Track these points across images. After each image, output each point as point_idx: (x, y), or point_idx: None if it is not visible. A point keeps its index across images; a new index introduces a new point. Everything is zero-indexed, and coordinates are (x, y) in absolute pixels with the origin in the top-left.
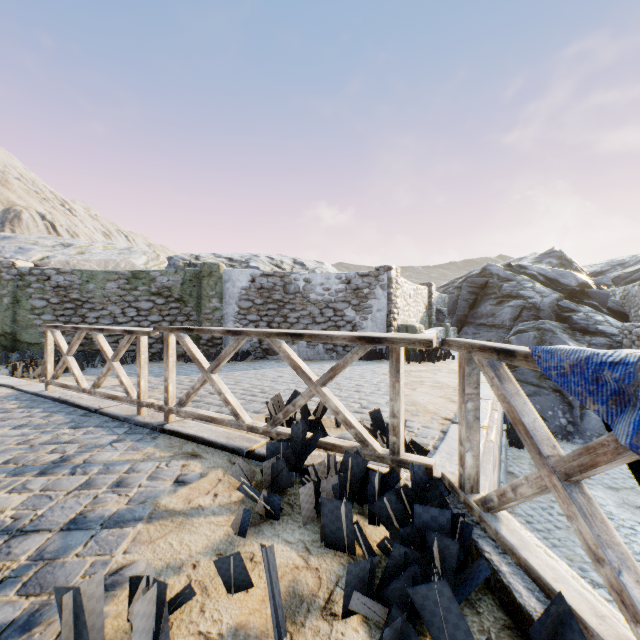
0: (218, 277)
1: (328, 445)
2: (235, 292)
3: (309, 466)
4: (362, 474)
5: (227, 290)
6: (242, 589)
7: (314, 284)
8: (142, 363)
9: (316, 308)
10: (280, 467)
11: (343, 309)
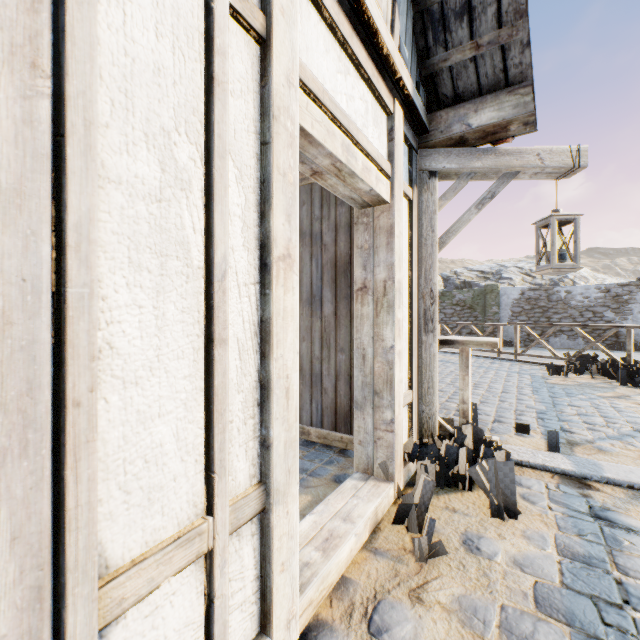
0: (497, 293)
1: (599, 362)
2: (508, 302)
3: (593, 363)
4: (614, 364)
5: (503, 301)
6: (579, 375)
7: (574, 294)
8: (500, 337)
9: (576, 311)
10: (581, 363)
11: (602, 312)
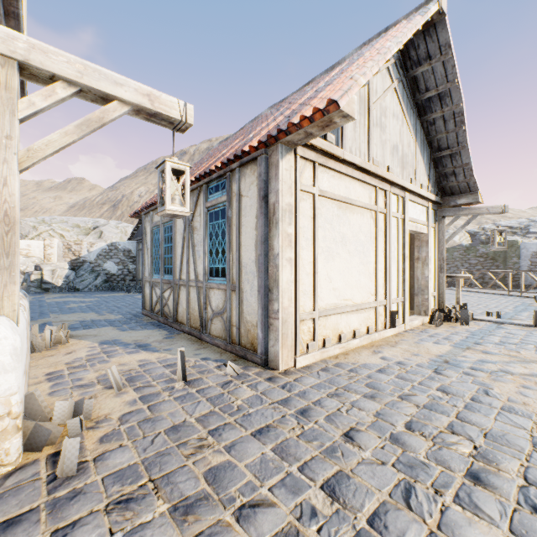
0: (516, 247)
1: None
2: (527, 254)
3: None
4: None
5: (522, 253)
6: None
7: None
8: (509, 280)
9: None
10: None
11: None
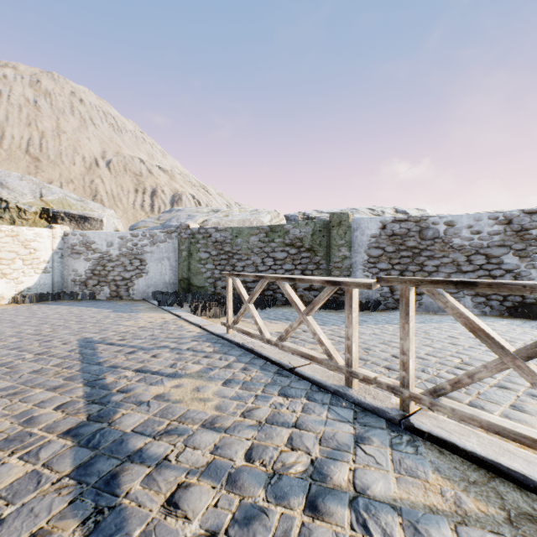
0: (347, 226)
1: None
2: (364, 240)
3: None
4: None
5: (355, 238)
6: None
7: (458, 227)
8: (352, 323)
9: (461, 255)
10: None
11: (500, 255)
